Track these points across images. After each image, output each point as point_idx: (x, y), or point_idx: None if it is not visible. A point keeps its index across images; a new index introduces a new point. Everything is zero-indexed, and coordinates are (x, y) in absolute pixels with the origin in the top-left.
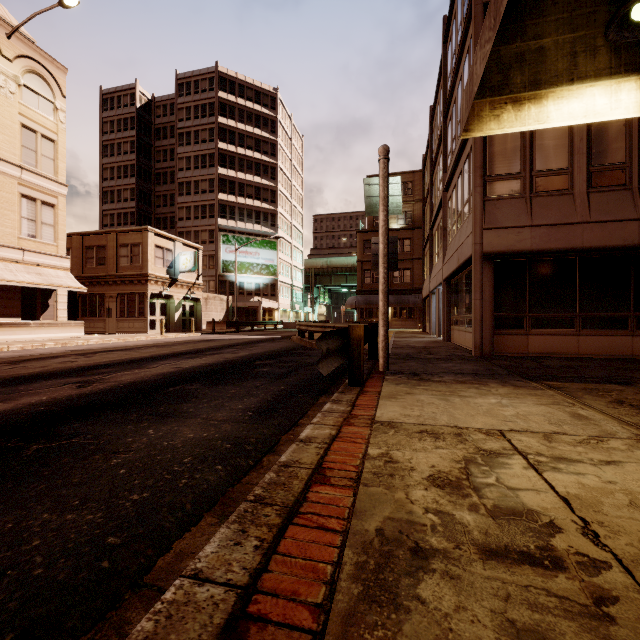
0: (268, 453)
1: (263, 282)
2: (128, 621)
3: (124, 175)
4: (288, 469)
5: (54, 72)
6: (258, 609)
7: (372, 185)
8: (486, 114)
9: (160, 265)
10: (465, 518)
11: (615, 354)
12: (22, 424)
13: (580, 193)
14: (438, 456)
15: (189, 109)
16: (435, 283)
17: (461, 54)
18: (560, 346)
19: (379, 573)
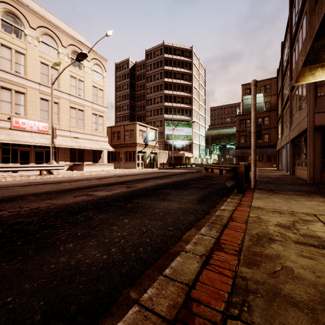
0: (207, 214)
1: (185, 144)
2: (182, 245)
3: (124, 99)
4: (219, 217)
5: (103, 62)
6: (222, 242)
7: (247, 99)
8: (307, 73)
9: (141, 138)
10: (290, 235)
11: None
12: (120, 198)
13: None
14: (281, 219)
15: (151, 65)
16: (284, 142)
17: (301, 15)
18: None
19: (257, 241)
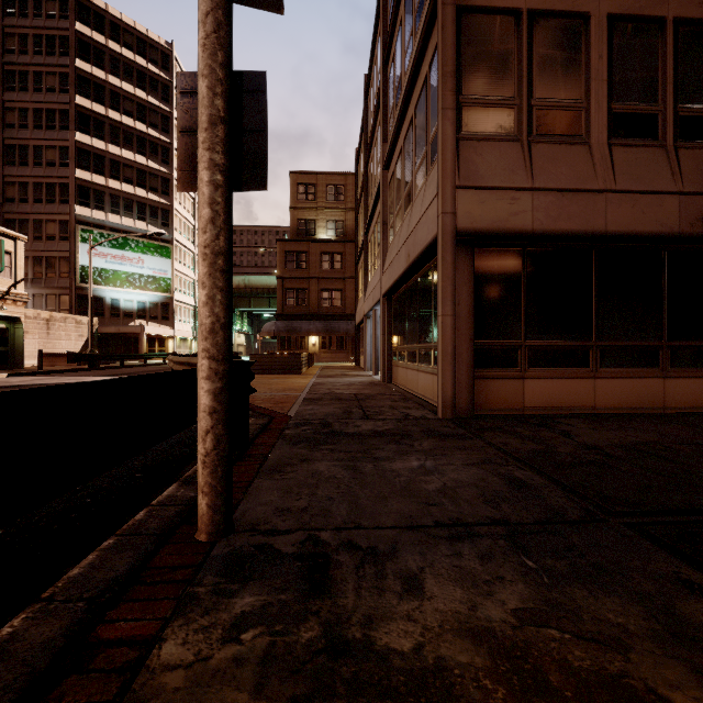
0: None
1: (150, 300)
2: None
3: None
4: None
5: None
6: None
7: None
8: None
9: None
10: None
11: (643, 406)
12: None
13: (599, 144)
14: None
15: (25, 38)
16: (371, 302)
17: None
18: (570, 396)
19: None
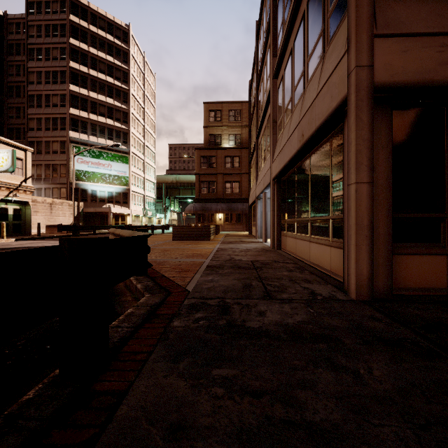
0: None
1: (115, 191)
2: None
3: None
4: None
5: None
6: None
7: None
8: None
9: None
10: None
11: None
12: None
13: None
14: None
15: (40, 27)
16: (262, 186)
17: None
18: None
19: None
